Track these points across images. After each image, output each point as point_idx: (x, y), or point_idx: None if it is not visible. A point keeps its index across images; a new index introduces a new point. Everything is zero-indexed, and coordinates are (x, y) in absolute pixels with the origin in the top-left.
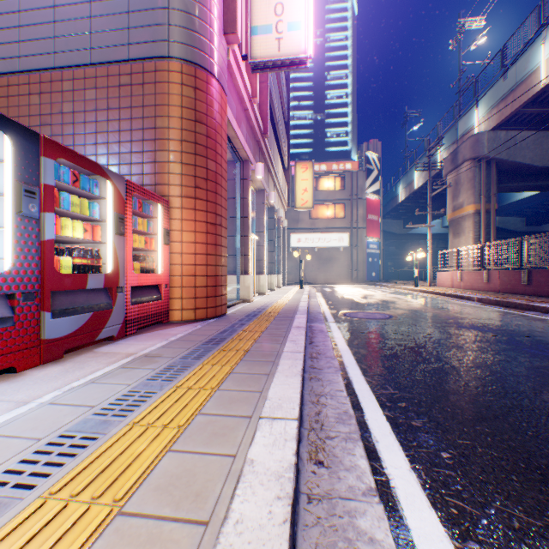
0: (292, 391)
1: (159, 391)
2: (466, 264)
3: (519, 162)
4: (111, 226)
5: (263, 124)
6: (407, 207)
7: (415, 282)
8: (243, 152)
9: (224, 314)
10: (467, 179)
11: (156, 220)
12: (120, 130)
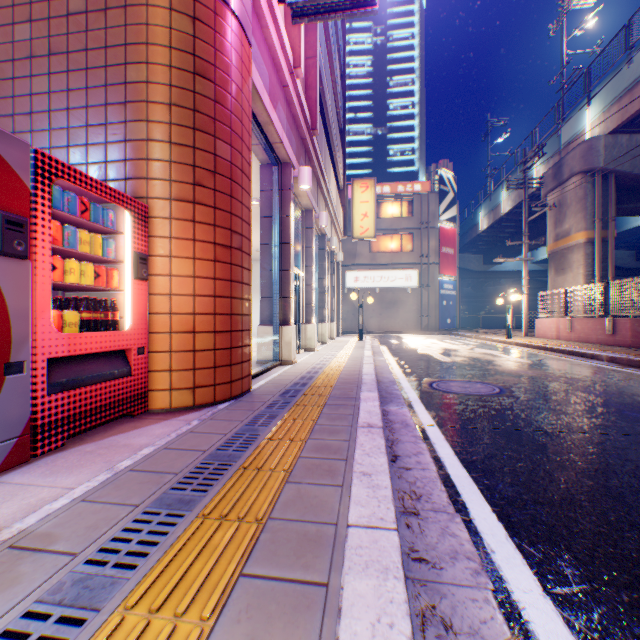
0: None
1: None
2: (574, 309)
3: None
4: None
5: (311, 116)
6: (489, 238)
7: (508, 332)
8: (281, 148)
9: (246, 391)
10: (575, 199)
11: (122, 238)
12: (69, 89)
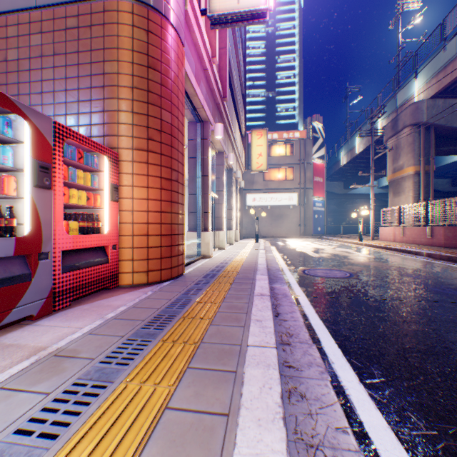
0: None
1: None
2: (406, 220)
3: (456, 127)
4: (30, 176)
5: (222, 88)
6: (347, 170)
7: (360, 237)
8: (202, 111)
9: (181, 274)
10: (407, 143)
11: (102, 174)
12: (66, 77)
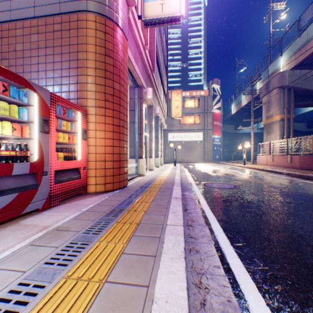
0: (179, 286)
1: (48, 284)
2: (275, 151)
3: (308, 89)
4: (37, 126)
5: (152, 64)
6: (236, 117)
7: (244, 162)
8: (139, 80)
9: (125, 186)
10: (275, 100)
11: (77, 123)
12: (54, 62)
